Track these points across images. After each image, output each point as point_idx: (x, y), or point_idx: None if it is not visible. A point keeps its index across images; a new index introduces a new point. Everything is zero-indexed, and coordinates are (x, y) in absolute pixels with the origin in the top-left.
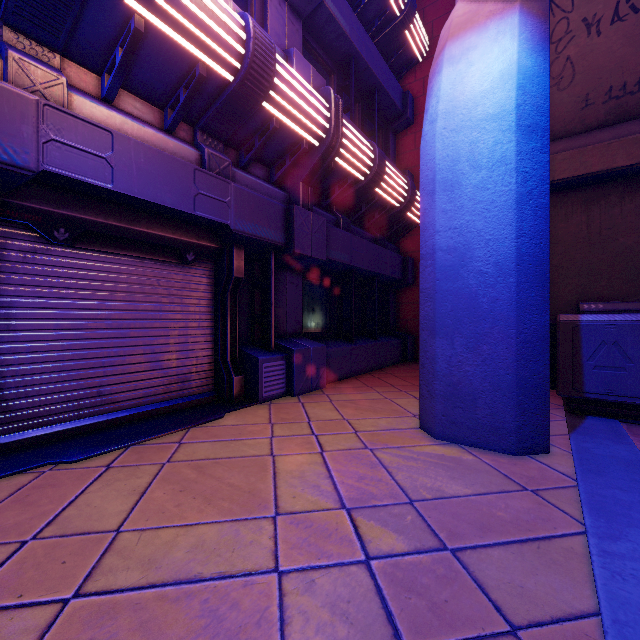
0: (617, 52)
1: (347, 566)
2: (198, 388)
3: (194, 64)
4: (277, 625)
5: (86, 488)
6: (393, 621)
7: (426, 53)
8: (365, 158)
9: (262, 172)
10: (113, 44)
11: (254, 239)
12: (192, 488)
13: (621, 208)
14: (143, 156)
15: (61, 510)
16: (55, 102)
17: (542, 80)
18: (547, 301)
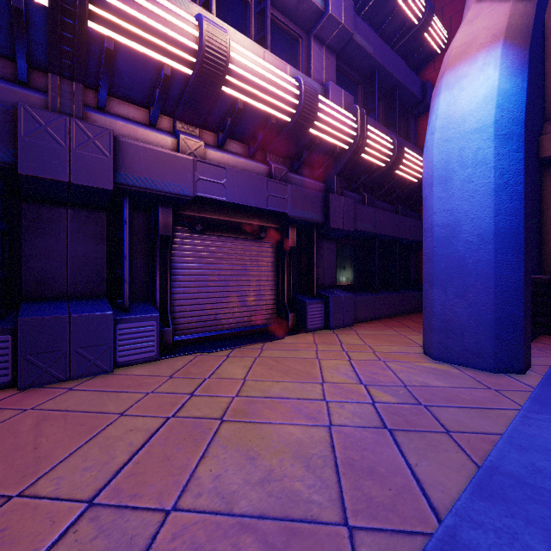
0: None
1: (362, 403)
2: (266, 320)
3: (268, 117)
4: (326, 415)
5: (221, 363)
6: (383, 421)
7: (445, 45)
8: (385, 150)
9: (307, 171)
10: (225, 116)
11: (303, 220)
12: (275, 368)
13: None
14: (240, 178)
15: (215, 370)
16: (199, 156)
17: (519, 97)
18: (522, 261)
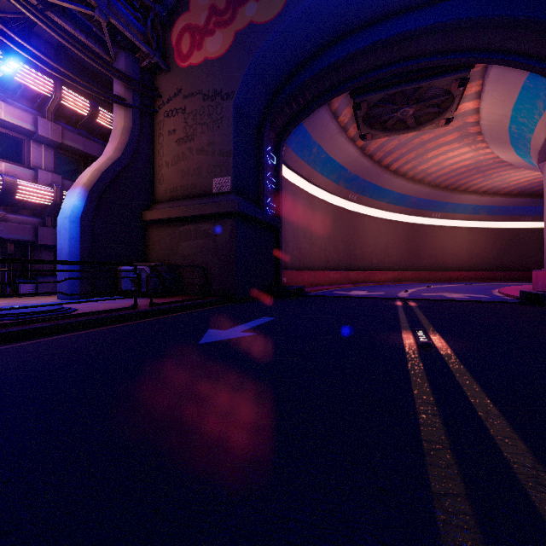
0: (172, 176)
1: None
2: None
3: None
4: None
5: None
6: None
7: None
8: None
9: (28, 212)
10: None
11: (17, 240)
12: None
13: (165, 231)
14: None
15: None
16: None
17: (81, 209)
18: None
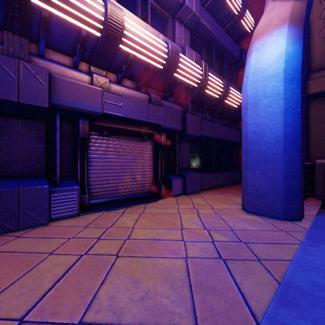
0: None
1: (206, 242)
2: (148, 189)
3: (148, 65)
4: (184, 250)
5: (119, 217)
6: (219, 253)
7: (253, 28)
8: (219, 88)
9: (173, 100)
10: (122, 64)
11: (170, 129)
12: (152, 220)
13: None
14: (131, 102)
15: (114, 222)
16: (105, 88)
17: (298, 56)
18: (299, 154)
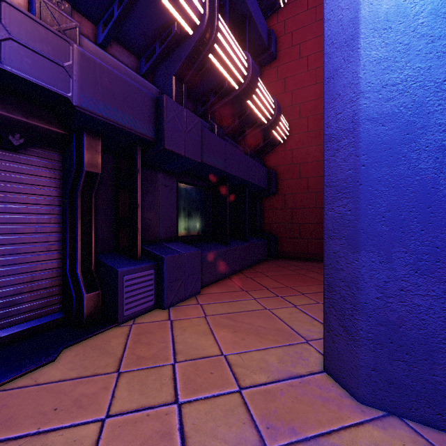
0: None
1: None
2: (34, 311)
3: None
4: None
5: None
6: None
7: None
8: (240, 64)
9: (129, 60)
10: None
11: (111, 125)
12: None
13: None
14: None
15: None
16: None
17: None
18: None
